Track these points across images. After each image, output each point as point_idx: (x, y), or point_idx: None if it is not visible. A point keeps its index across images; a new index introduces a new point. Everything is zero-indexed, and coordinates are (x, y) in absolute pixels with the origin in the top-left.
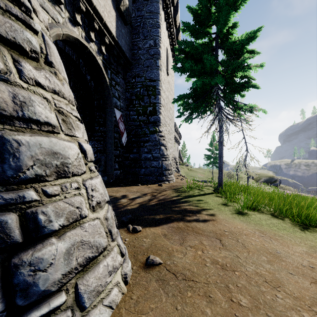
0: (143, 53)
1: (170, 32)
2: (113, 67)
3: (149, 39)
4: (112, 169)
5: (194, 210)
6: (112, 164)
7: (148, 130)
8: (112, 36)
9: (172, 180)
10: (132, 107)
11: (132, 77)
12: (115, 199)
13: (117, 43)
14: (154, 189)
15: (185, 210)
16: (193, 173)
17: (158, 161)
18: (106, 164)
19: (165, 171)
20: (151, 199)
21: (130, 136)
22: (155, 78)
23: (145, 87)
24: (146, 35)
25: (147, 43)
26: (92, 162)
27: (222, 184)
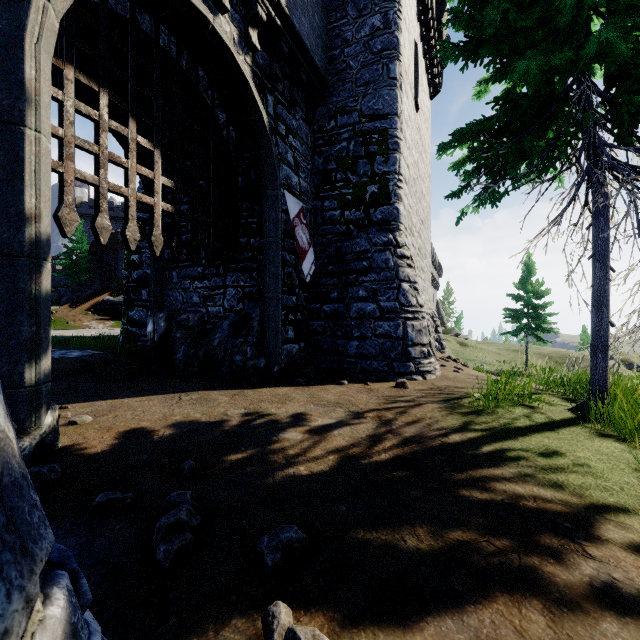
0: (356, 53)
1: (423, 6)
2: (280, 88)
3: (371, 13)
4: (277, 339)
5: (557, 510)
6: (277, 327)
7: (369, 243)
8: (276, 2)
9: (432, 371)
10: (330, 190)
11: (327, 116)
12: (269, 427)
13: (290, 25)
14: (384, 397)
15: (521, 510)
16: (473, 353)
17: (394, 320)
18: (263, 328)
19: (413, 348)
20: (378, 435)
21: (324, 260)
22: (387, 108)
23: (361, 136)
24: (362, 7)
25: (366, 25)
26: (233, 322)
27: (605, 391)
